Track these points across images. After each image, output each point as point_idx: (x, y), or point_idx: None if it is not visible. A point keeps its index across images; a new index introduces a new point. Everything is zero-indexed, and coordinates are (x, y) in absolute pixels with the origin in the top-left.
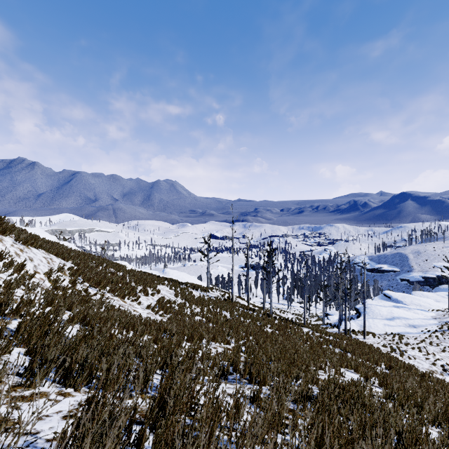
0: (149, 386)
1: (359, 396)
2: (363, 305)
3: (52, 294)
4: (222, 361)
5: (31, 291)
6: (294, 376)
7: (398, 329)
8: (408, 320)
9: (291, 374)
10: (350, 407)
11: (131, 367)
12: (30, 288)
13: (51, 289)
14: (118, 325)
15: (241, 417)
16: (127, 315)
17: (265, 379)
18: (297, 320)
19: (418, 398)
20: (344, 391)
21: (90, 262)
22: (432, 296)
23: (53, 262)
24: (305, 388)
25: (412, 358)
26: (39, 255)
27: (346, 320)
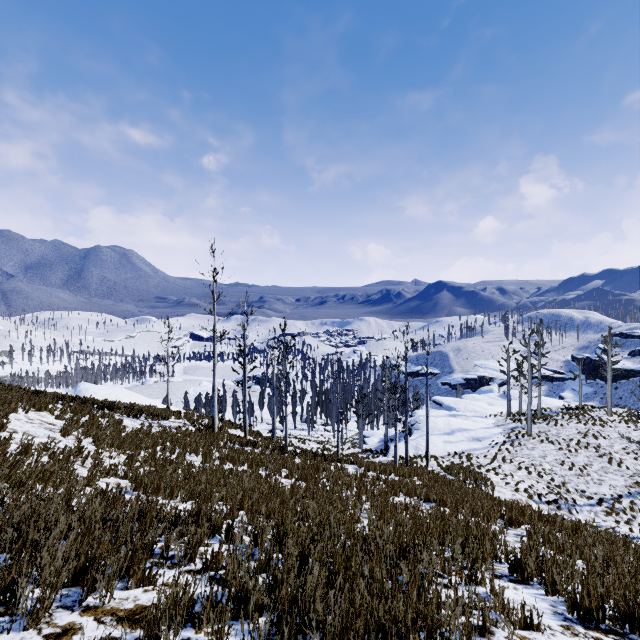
0: None
1: None
2: (413, 418)
3: None
4: None
5: None
6: None
7: (462, 446)
8: (470, 431)
9: None
10: None
11: None
12: None
13: None
14: None
15: None
16: None
17: None
18: (325, 450)
19: None
20: None
21: None
22: (484, 399)
23: None
24: None
25: (491, 487)
26: None
27: (407, 443)
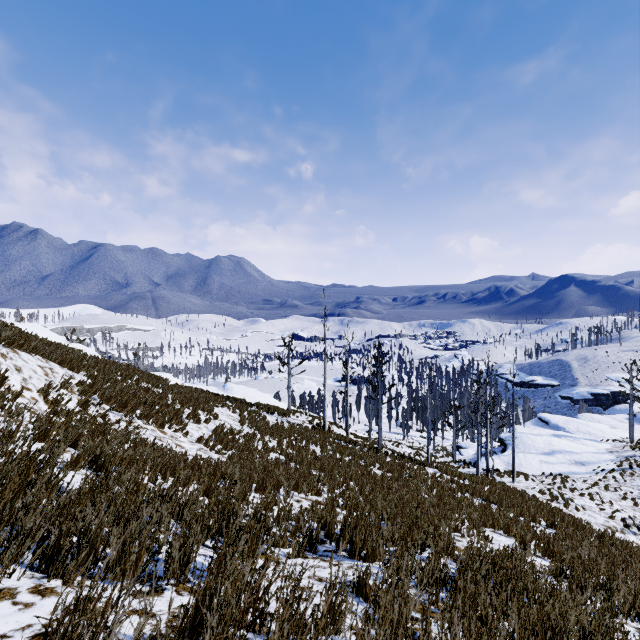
0: (192, 569)
1: (518, 576)
2: (510, 434)
3: (47, 422)
4: (308, 523)
5: (14, 418)
6: (418, 544)
7: (560, 468)
8: (574, 454)
9: (414, 542)
10: (506, 594)
11: (162, 541)
12: (12, 414)
13: (46, 414)
14: (151, 468)
15: (339, 627)
16: (165, 453)
17: (375, 551)
18: (417, 456)
19: (603, 574)
20: (496, 569)
21: (113, 373)
22: (606, 420)
23: (54, 373)
24: (438, 566)
25: (581, 510)
26: (32, 362)
27: (487, 457)
